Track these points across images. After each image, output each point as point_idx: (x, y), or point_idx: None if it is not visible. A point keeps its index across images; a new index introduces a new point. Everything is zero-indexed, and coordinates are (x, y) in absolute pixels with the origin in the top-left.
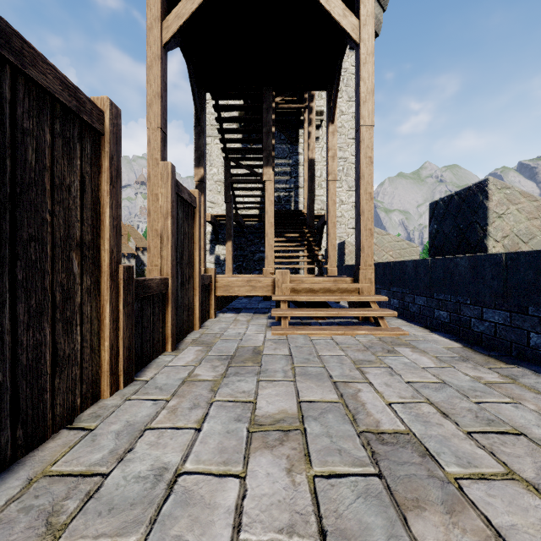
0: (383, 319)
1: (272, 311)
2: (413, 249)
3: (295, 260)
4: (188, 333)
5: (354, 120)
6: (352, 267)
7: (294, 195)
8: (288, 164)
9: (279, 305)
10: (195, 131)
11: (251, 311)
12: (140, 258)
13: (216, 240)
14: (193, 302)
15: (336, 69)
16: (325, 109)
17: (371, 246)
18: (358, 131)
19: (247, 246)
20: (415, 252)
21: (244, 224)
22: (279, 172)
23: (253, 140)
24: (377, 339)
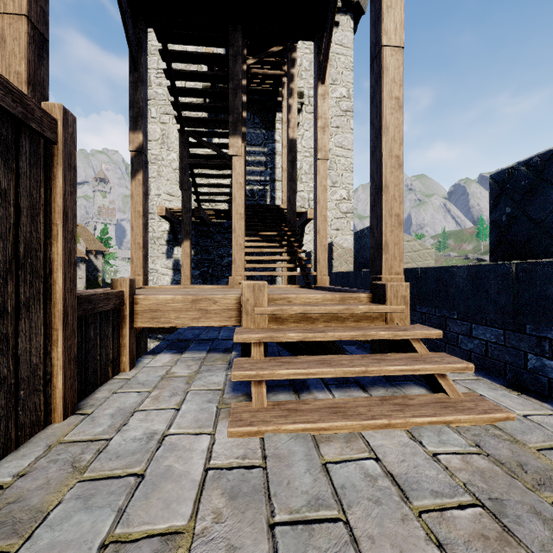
0: (444, 375)
1: (233, 370)
2: (427, 252)
3: (273, 266)
4: (21, 442)
5: (338, 106)
6: (346, 275)
7: (270, 189)
8: (263, 152)
9: (248, 346)
10: (130, 79)
11: (204, 347)
12: (93, 262)
13: (175, 241)
14: (50, 358)
15: (329, 4)
16: (305, 91)
17: (399, 242)
18: (378, 56)
19: (213, 248)
20: (429, 255)
21: (210, 222)
22: (252, 162)
23: (217, 108)
24: (466, 441)
